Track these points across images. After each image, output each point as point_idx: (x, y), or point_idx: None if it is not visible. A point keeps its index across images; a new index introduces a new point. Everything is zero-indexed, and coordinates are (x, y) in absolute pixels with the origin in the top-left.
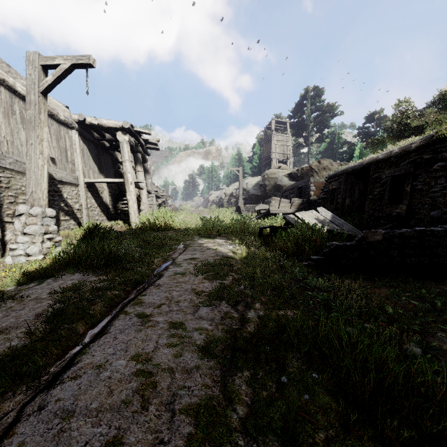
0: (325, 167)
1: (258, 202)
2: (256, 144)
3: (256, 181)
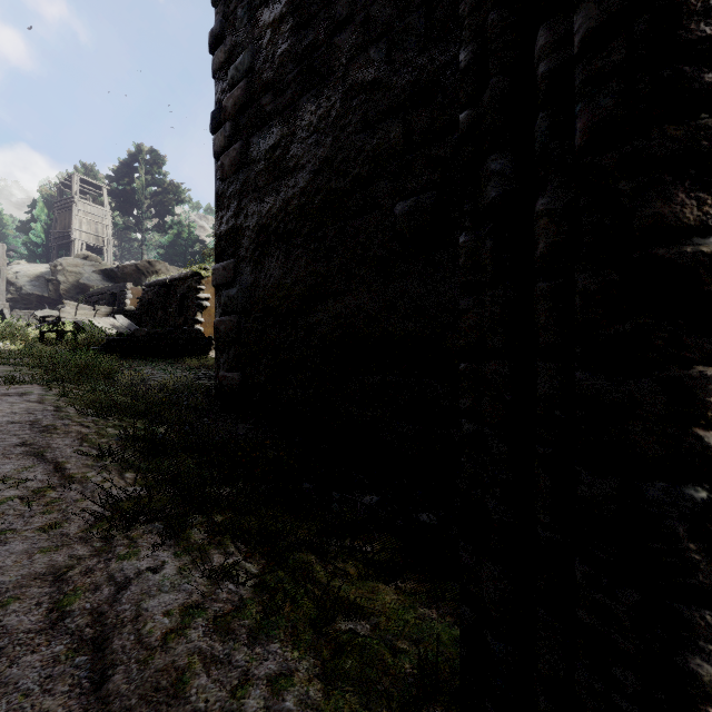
0: (158, 270)
1: (42, 309)
2: (40, 204)
3: (39, 271)
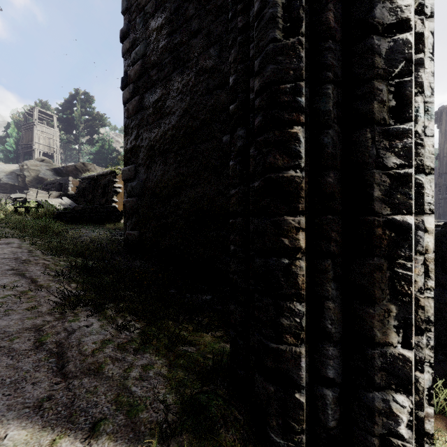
0: (89, 169)
1: (14, 193)
2: (12, 126)
3: (12, 169)
